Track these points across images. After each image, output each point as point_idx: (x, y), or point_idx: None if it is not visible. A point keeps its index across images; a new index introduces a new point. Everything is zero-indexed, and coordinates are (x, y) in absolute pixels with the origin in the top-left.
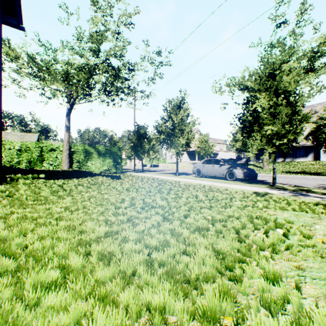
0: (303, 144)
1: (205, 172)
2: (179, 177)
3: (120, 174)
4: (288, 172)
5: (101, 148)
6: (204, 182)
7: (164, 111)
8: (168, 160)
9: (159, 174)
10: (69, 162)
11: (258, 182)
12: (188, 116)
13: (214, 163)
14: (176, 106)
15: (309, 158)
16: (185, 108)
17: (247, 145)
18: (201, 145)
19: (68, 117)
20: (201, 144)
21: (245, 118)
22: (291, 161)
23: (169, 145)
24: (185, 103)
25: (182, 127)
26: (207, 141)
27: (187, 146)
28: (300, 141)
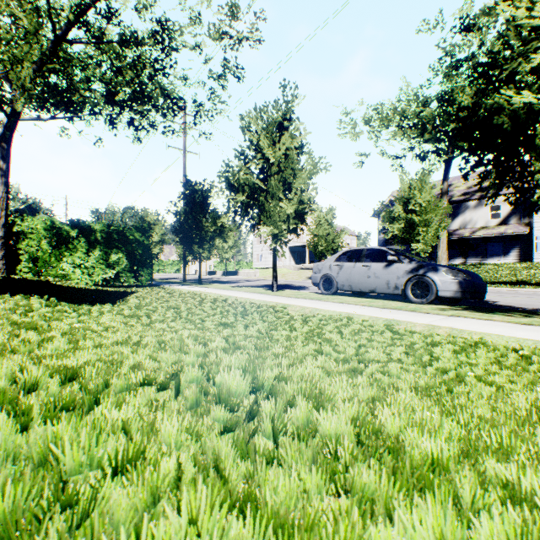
0: (501, 232)
1: (344, 283)
2: (280, 293)
3: (146, 288)
4: (494, 283)
5: (98, 229)
6: (352, 308)
7: (245, 134)
8: (257, 263)
9: (235, 288)
10: (4, 259)
11: (501, 308)
12: (301, 152)
13: (370, 259)
14: (273, 124)
15: (512, 258)
16: (294, 130)
17: (416, 229)
18: (321, 232)
19: (3, 147)
20: (321, 229)
21: (502, 101)
22: (480, 264)
23: (257, 220)
24: (294, 121)
25: (286, 176)
26: (331, 223)
27: (298, 222)
28: (495, 228)
